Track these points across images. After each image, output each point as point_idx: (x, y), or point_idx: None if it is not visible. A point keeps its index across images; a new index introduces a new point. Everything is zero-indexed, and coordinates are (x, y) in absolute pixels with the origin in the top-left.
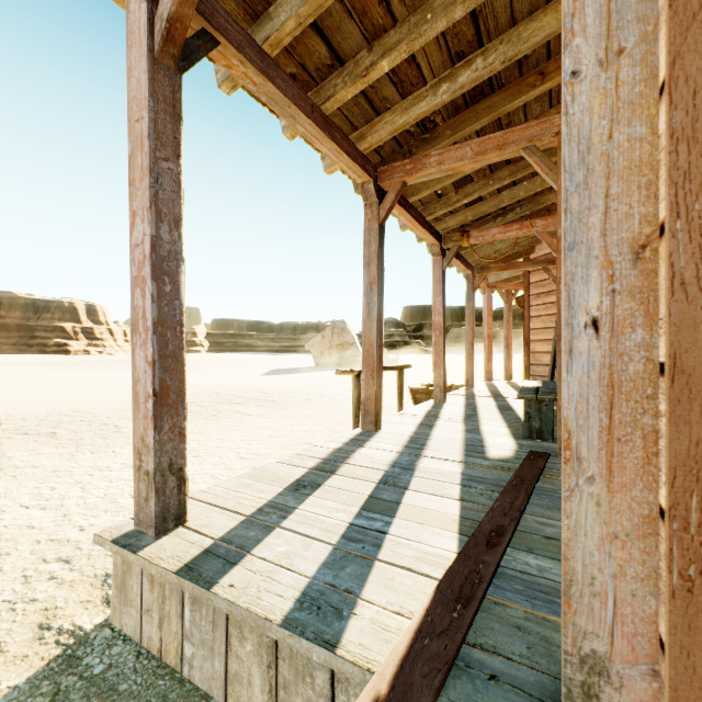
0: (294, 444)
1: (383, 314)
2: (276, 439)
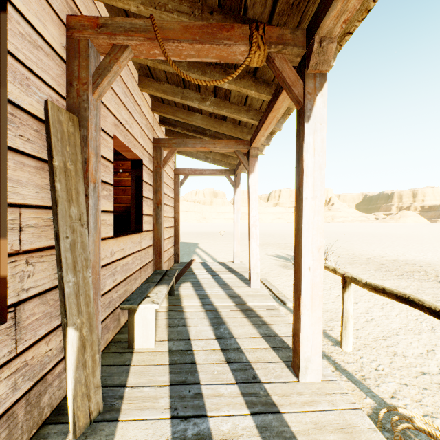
0: (334, 315)
1: (250, 221)
2: (361, 317)
